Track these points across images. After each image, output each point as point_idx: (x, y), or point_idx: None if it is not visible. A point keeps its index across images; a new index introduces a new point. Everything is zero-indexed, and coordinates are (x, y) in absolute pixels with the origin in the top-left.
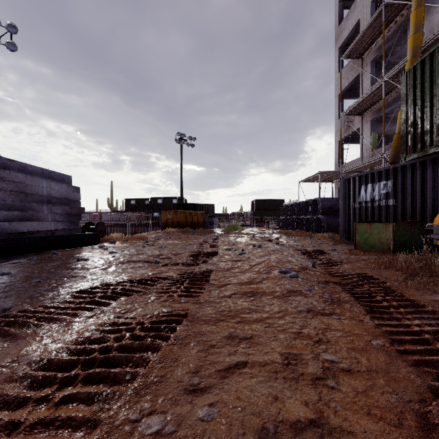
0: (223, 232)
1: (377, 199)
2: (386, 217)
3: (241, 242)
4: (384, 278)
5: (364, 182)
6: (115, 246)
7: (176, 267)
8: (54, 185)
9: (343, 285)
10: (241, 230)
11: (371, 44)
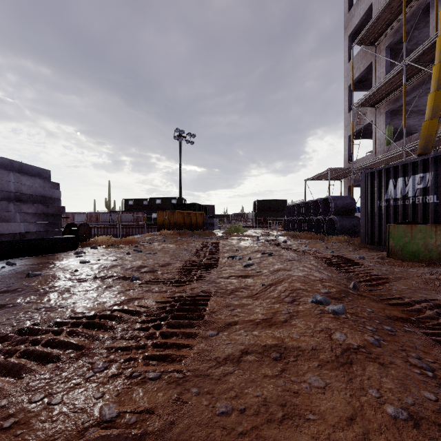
0: (225, 234)
1: (411, 196)
2: (424, 218)
3: (245, 246)
4: None
5: (393, 175)
6: (96, 252)
7: (159, 288)
8: (25, 180)
9: (417, 324)
10: (243, 231)
11: (386, 28)
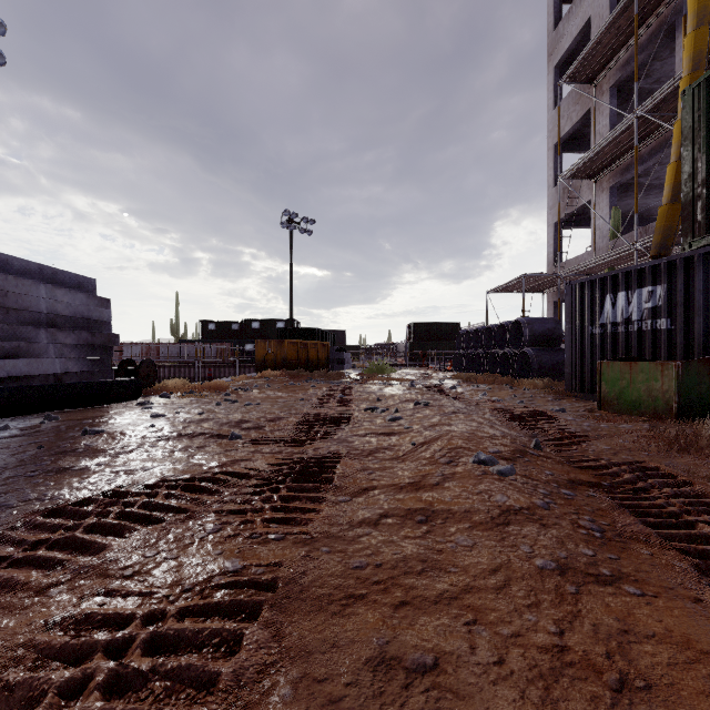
0: (361, 376)
1: (636, 320)
2: (653, 351)
3: (392, 395)
4: (683, 472)
5: (611, 288)
6: (168, 403)
7: (270, 448)
8: (61, 294)
9: (606, 489)
10: (390, 372)
11: (611, 57)
